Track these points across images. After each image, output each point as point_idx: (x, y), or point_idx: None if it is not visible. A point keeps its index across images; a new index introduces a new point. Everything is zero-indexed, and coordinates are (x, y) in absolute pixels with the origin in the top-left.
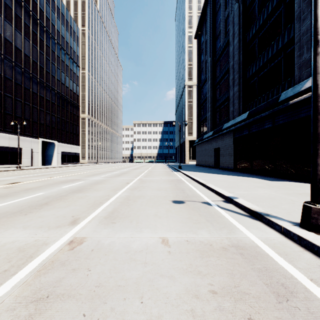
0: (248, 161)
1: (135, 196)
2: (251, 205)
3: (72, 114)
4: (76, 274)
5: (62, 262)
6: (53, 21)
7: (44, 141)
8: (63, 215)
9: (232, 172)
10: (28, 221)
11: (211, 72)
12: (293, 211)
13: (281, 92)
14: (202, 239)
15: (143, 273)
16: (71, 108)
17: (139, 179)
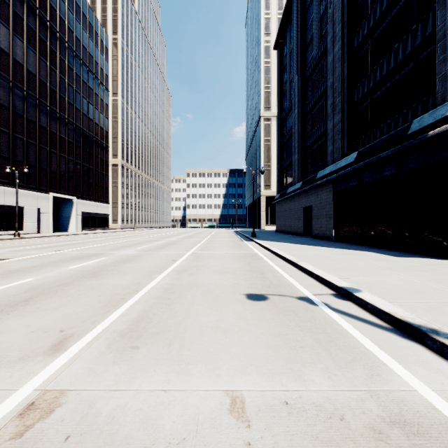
0: (356, 226)
1: (183, 285)
2: (392, 308)
3: (98, 159)
4: None
5: None
6: (70, 24)
7: (58, 197)
8: (44, 327)
9: (333, 243)
10: None
11: (299, 96)
12: None
13: (410, 119)
14: (317, 397)
15: None
16: (97, 150)
17: (192, 253)
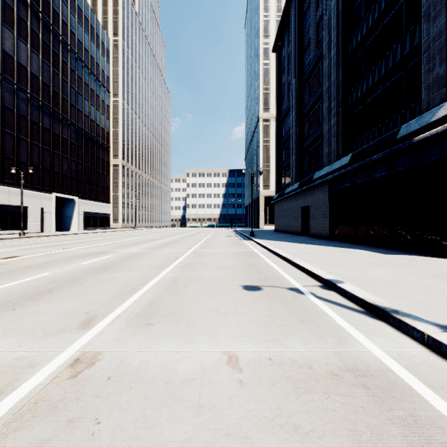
0: (350, 226)
1: (187, 279)
2: (367, 295)
3: (99, 159)
4: (73, 432)
5: (52, 404)
6: (72, 27)
7: (60, 197)
8: (71, 310)
9: (328, 241)
10: (14, 322)
11: (297, 98)
12: (434, 305)
13: (400, 124)
14: (294, 355)
15: (195, 429)
16: (99, 151)
17: (193, 251)
